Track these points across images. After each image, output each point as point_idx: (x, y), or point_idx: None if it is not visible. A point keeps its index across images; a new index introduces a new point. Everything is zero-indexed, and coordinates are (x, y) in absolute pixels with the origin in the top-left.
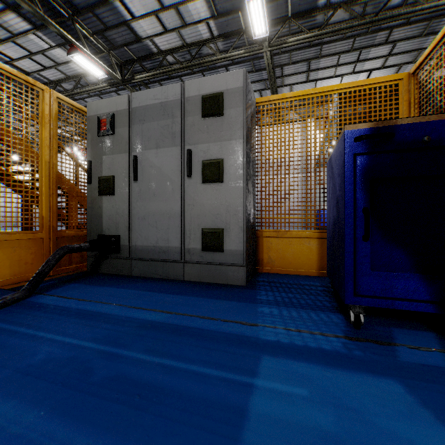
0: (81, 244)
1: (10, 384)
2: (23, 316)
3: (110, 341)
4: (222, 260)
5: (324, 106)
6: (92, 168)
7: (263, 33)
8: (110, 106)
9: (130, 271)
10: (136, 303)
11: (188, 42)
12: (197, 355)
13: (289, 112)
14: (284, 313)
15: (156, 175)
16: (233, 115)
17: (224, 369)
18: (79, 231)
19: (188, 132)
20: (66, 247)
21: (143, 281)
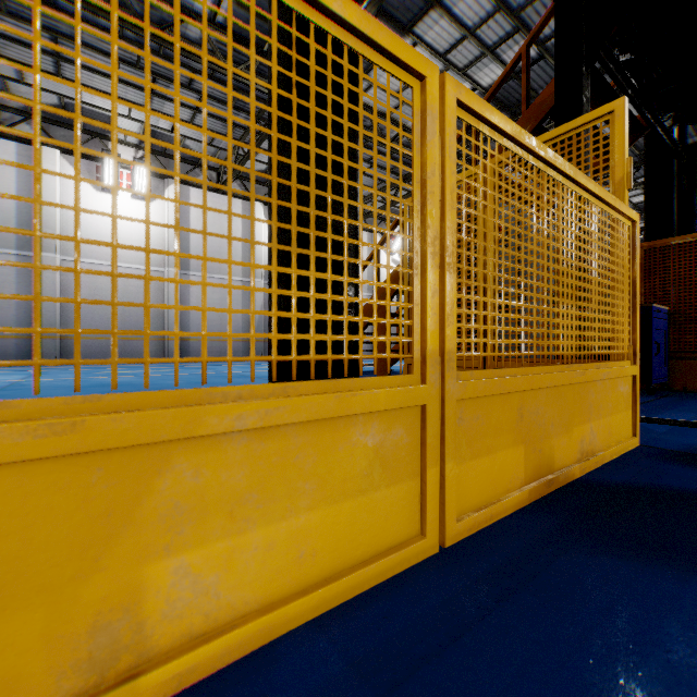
0: None
1: None
2: None
3: None
4: None
5: None
6: None
7: None
8: None
9: None
10: None
11: (391, 116)
12: None
13: None
14: None
15: None
16: None
17: None
18: None
19: None
20: None
21: None
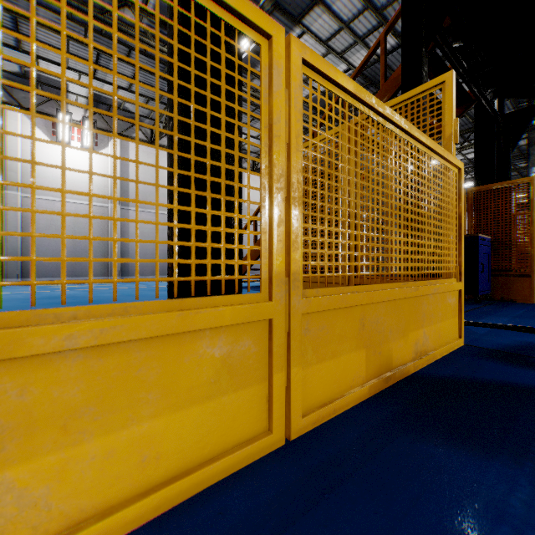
0: None
1: None
2: None
3: None
4: None
5: None
6: None
7: None
8: None
9: None
10: None
11: None
12: None
13: None
14: None
15: None
16: None
17: None
18: None
19: None
20: None
21: None
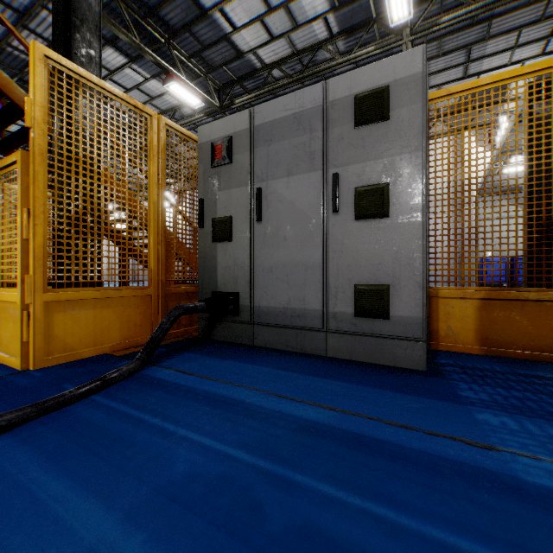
0: (196, 303)
1: (154, 516)
2: (142, 395)
3: (268, 452)
4: (386, 331)
5: (550, 90)
6: (205, 208)
7: (404, 17)
8: (226, 128)
9: (251, 339)
10: (277, 388)
11: (300, 49)
12: (424, 502)
13: (484, 108)
14: (531, 428)
15: (287, 212)
16: (406, 117)
17: (496, 545)
18: (188, 287)
19: (333, 149)
20: (181, 307)
21: (272, 354)
